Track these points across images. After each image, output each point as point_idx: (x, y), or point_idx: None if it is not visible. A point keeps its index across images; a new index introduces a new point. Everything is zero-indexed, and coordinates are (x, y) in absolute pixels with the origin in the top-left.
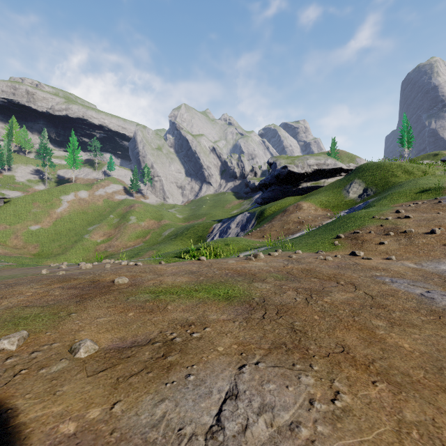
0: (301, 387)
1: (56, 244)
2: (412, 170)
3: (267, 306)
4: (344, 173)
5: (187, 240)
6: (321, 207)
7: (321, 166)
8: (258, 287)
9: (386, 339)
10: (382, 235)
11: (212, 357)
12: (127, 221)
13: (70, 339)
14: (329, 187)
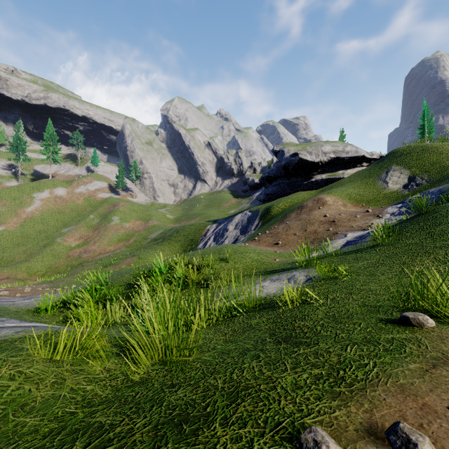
0: None
1: (21, 249)
2: None
3: None
4: (366, 163)
5: (176, 244)
6: (351, 202)
7: (339, 154)
8: None
9: None
10: None
11: None
12: (109, 222)
13: None
14: (354, 178)
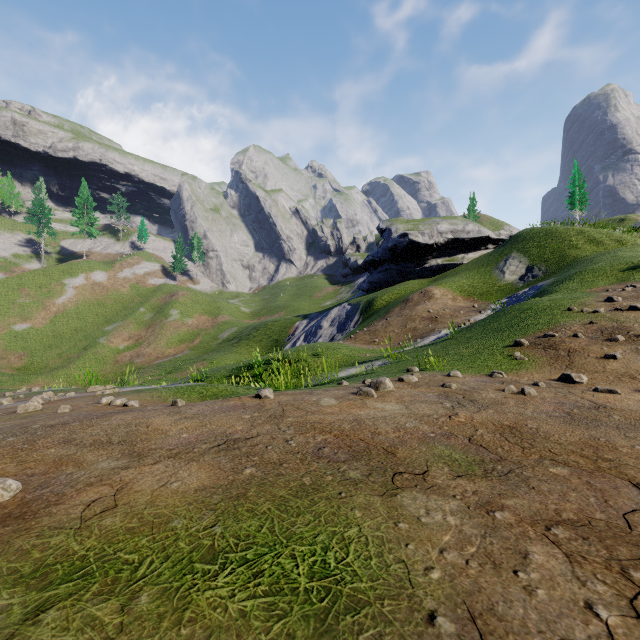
0: None
1: (54, 352)
2: (600, 238)
3: None
4: (492, 244)
5: (256, 345)
6: (462, 295)
7: (458, 235)
8: (420, 519)
9: None
10: (601, 340)
11: None
12: (166, 318)
13: None
14: (472, 265)
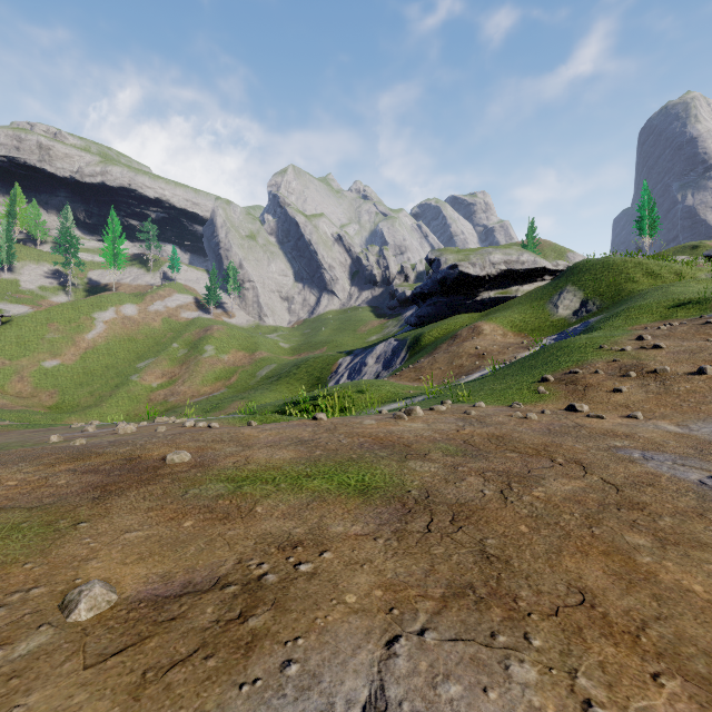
0: (513, 691)
1: (86, 390)
2: (659, 271)
3: (433, 507)
4: (549, 276)
5: (297, 383)
6: (513, 330)
7: (512, 265)
8: (415, 469)
9: (658, 573)
10: (617, 376)
11: (334, 617)
12: (201, 354)
13: (66, 577)
14: (525, 299)
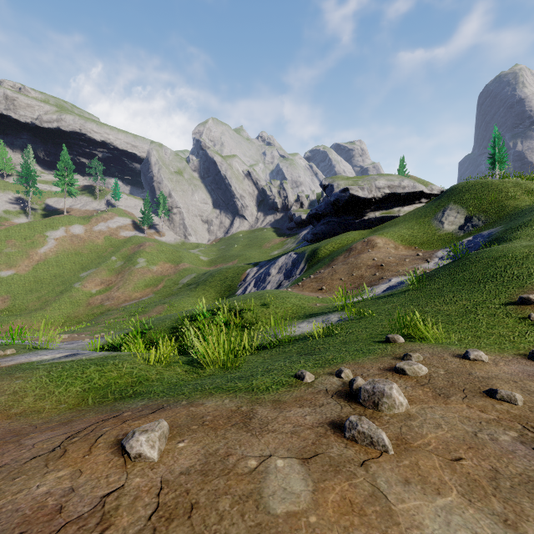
0: None
1: (34, 295)
2: None
3: None
4: (425, 199)
5: (212, 290)
6: (403, 244)
7: (395, 189)
8: None
9: None
10: None
11: None
12: (134, 265)
13: None
14: (410, 217)
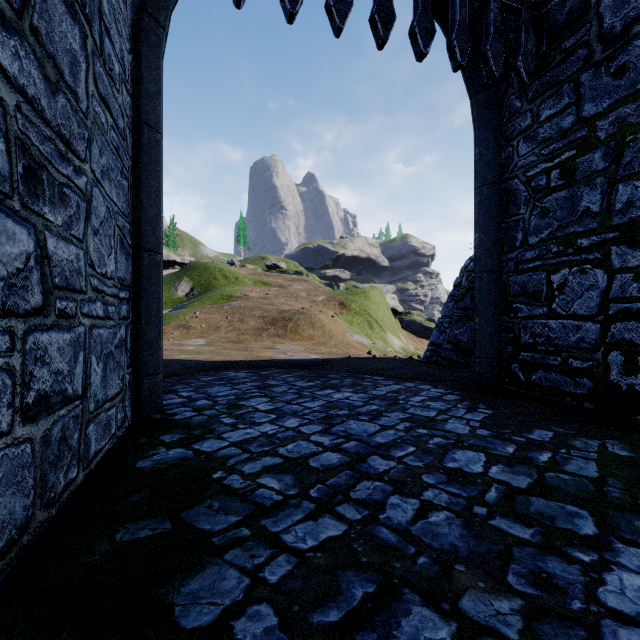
0: None
1: None
2: (229, 276)
3: None
4: (179, 266)
5: None
6: None
7: None
8: None
9: None
10: (176, 329)
11: None
12: None
13: None
14: None
